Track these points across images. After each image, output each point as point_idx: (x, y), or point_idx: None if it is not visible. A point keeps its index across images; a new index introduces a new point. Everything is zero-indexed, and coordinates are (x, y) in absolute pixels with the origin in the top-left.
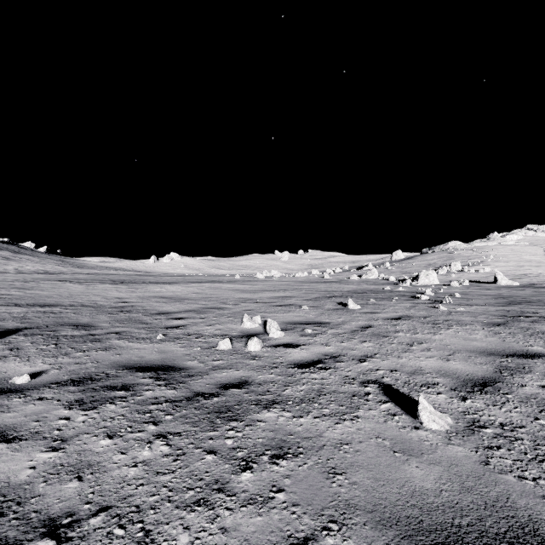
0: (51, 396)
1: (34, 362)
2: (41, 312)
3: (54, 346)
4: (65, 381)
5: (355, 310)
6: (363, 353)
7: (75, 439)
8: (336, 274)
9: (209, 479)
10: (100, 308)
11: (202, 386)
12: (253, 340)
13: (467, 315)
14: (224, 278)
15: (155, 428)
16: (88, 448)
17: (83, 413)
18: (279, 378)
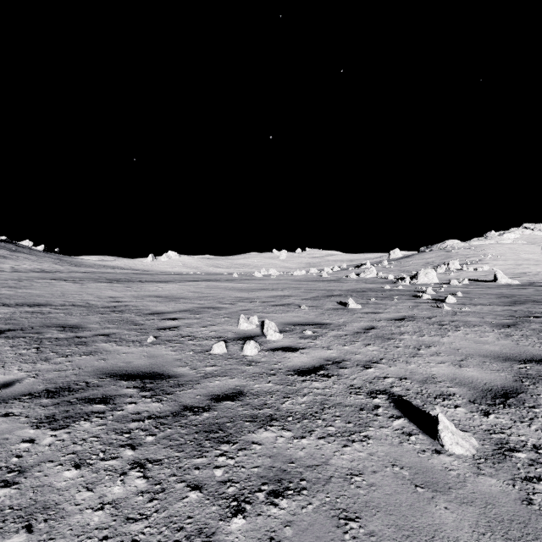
0: (19, 411)
1: (9, 369)
2: (29, 312)
3: (35, 350)
4: (38, 392)
5: (356, 310)
6: (368, 358)
7: (34, 470)
8: (334, 273)
9: (190, 529)
10: (92, 308)
11: (191, 397)
12: (249, 343)
13: (473, 315)
14: (222, 276)
15: (132, 454)
16: (48, 482)
17: (51, 433)
18: (278, 388)
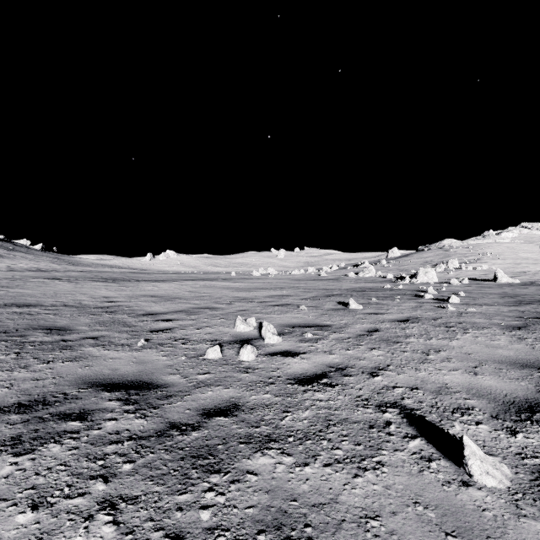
0: None
1: None
2: (17, 313)
3: (14, 355)
4: (9, 406)
5: (357, 310)
6: (373, 364)
7: None
8: (333, 272)
9: None
10: (84, 308)
11: (180, 412)
12: (246, 348)
13: (479, 316)
14: (220, 275)
15: (103, 489)
16: None
17: (11, 460)
18: (276, 399)
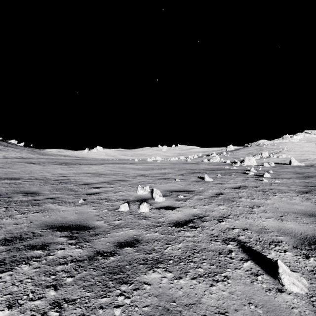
0: None
1: None
2: (7, 183)
3: (4, 209)
4: None
5: (209, 182)
6: (220, 214)
7: None
8: (195, 159)
9: None
10: (47, 181)
11: (103, 244)
12: (143, 204)
13: (282, 185)
14: (128, 161)
15: (54, 294)
16: None
17: None
18: (162, 236)
